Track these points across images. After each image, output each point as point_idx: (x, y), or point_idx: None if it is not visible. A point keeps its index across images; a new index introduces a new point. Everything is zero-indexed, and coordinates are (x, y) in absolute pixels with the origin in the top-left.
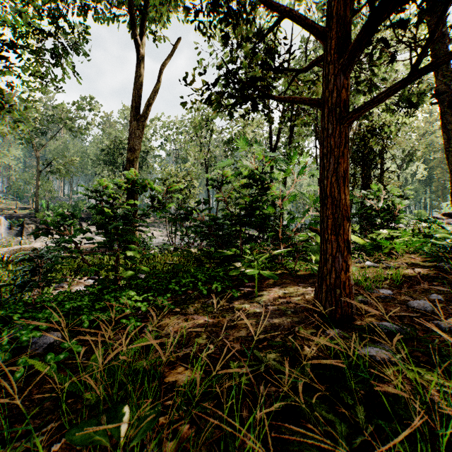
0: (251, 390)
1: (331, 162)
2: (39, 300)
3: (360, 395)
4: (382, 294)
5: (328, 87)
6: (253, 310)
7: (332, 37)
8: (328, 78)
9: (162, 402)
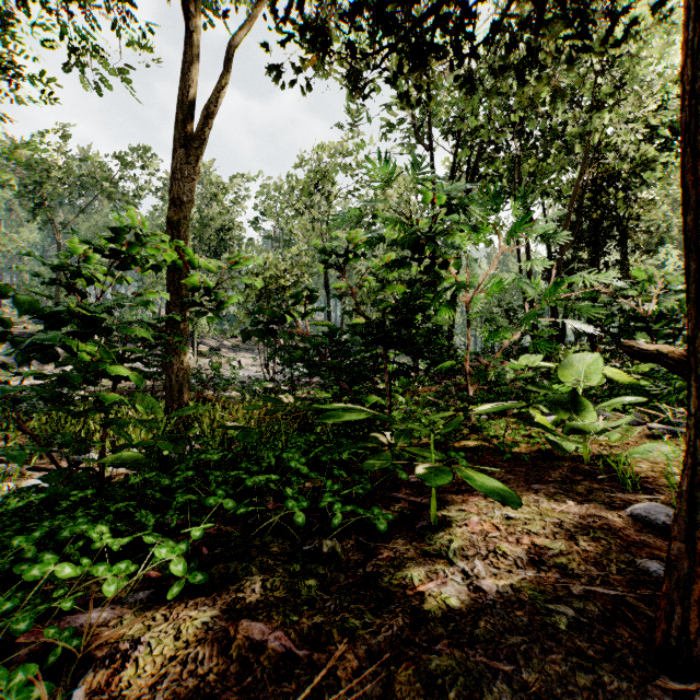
0: None
1: None
2: None
3: None
4: None
5: None
6: (437, 597)
7: None
8: None
9: None
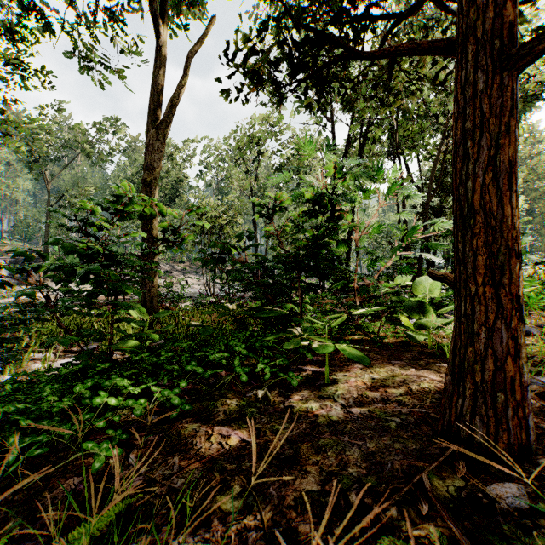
0: None
1: (483, 145)
2: None
3: None
4: None
5: (474, 3)
6: (326, 416)
7: None
8: None
9: None
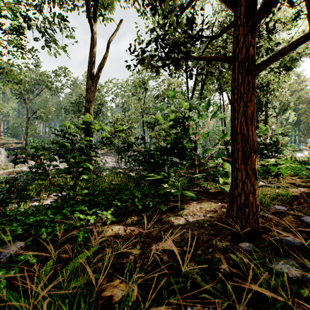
0: (179, 308)
1: (241, 106)
2: (13, 214)
3: None
4: (278, 210)
5: (238, 46)
6: (177, 222)
7: (242, 5)
8: (238, 38)
9: None
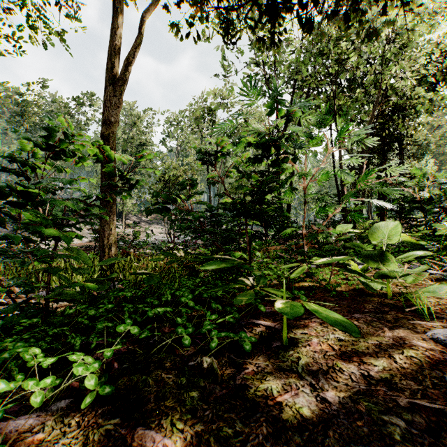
0: None
1: None
2: None
3: None
4: None
5: None
6: (293, 407)
7: None
8: None
9: None
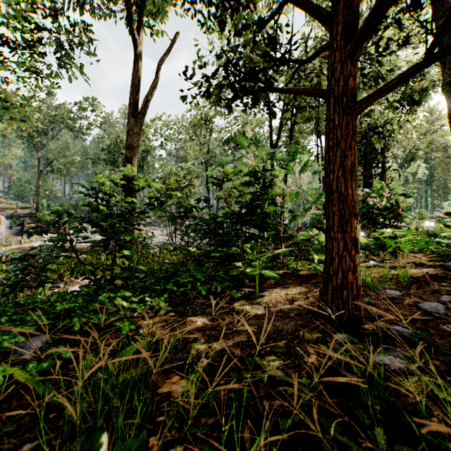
0: (253, 403)
1: (338, 155)
2: (31, 301)
3: (376, 411)
4: (390, 296)
5: (334, 76)
6: (254, 312)
7: (339, 22)
8: (334, 65)
9: (154, 418)
